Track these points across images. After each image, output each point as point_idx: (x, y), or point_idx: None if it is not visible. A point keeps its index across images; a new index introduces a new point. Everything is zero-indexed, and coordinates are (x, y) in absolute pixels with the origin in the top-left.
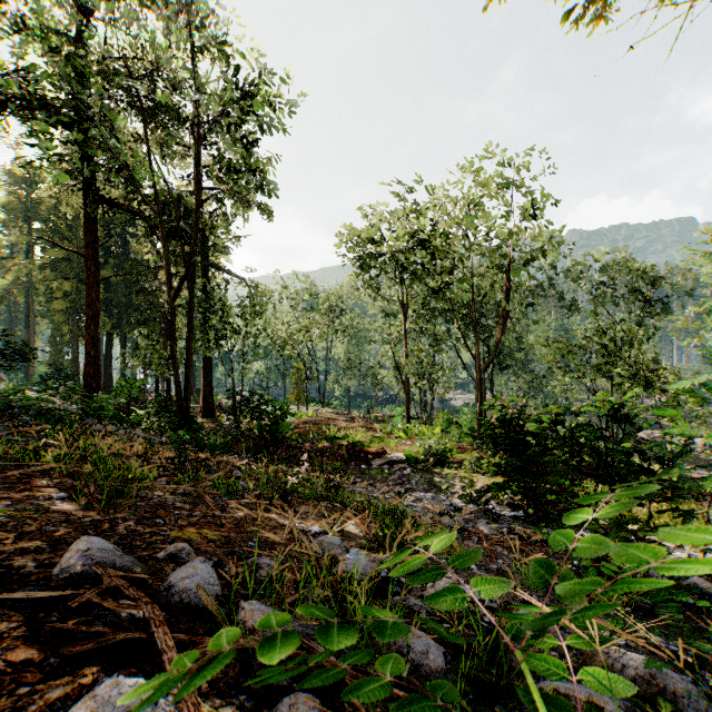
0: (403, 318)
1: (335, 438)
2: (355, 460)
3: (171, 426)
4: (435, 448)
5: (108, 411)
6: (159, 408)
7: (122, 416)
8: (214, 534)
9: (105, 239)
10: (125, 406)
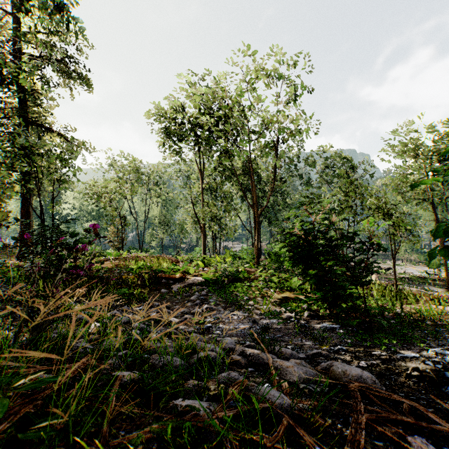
0: (201, 178)
1: (140, 268)
2: (156, 285)
3: None
4: (229, 271)
5: None
6: None
7: None
8: None
9: None
10: None
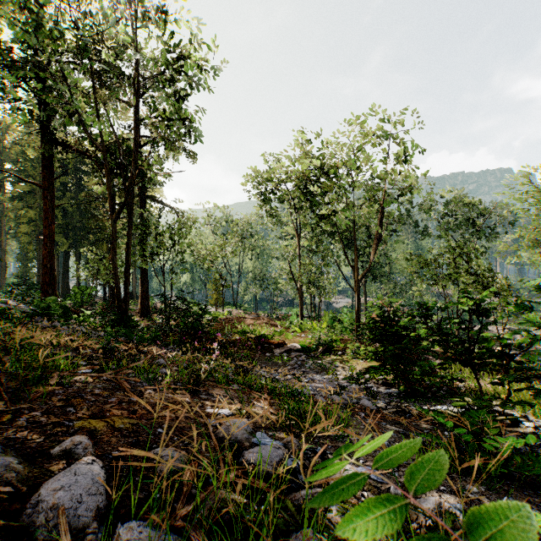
0: (298, 239)
1: (245, 332)
2: (261, 349)
3: (111, 323)
4: (324, 340)
5: (55, 310)
6: (103, 309)
7: (70, 315)
8: (122, 422)
9: (63, 177)
10: (78, 308)
